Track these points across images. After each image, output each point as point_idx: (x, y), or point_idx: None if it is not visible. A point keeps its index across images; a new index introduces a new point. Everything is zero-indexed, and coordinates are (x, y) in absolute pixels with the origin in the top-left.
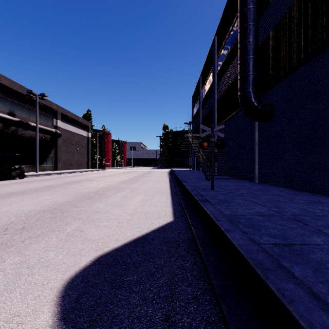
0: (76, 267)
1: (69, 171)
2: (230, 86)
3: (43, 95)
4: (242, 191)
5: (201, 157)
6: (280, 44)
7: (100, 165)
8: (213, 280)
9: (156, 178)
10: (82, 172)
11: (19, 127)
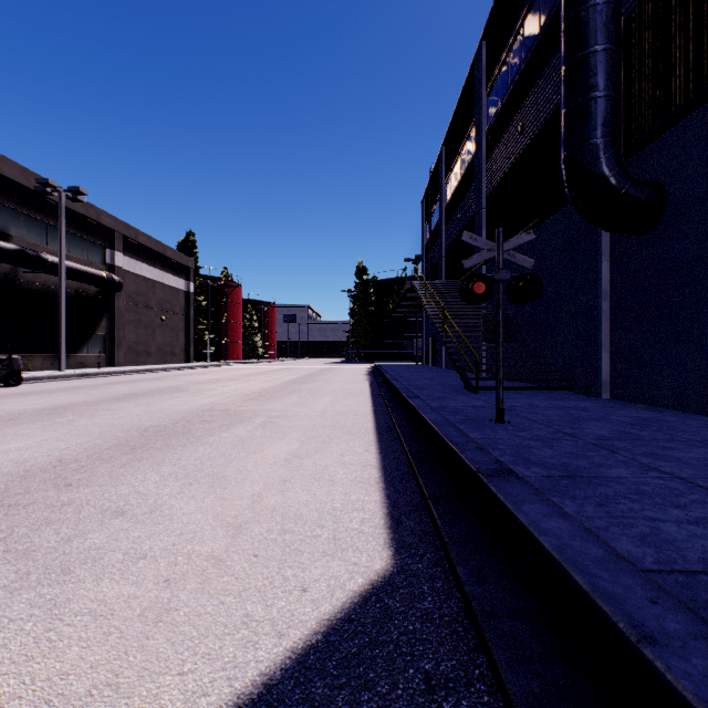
0: None
1: (139, 369)
2: (523, 155)
3: (76, 190)
4: (594, 428)
5: (450, 333)
6: (689, 4)
7: (217, 355)
8: None
9: (339, 386)
10: (170, 372)
11: (18, 264)
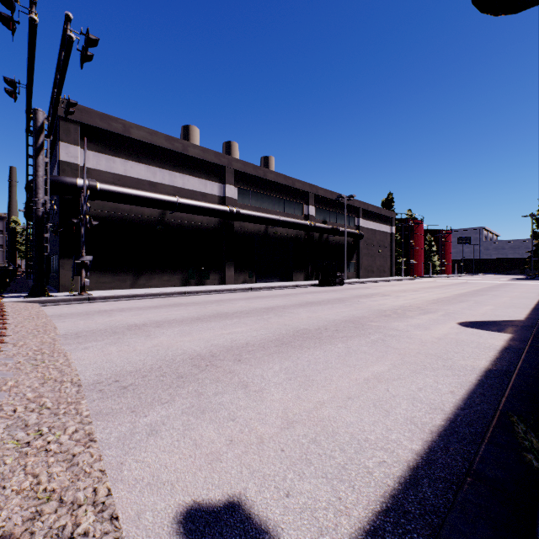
0: (458, 321)
1: (375, 280)
2: None
3: (351, 196)
4: None
5: None
6: None
7: (405, 271)
8: (534, 329)
9: (515, 294)
10: (389, 282)
11: (331, 234)
